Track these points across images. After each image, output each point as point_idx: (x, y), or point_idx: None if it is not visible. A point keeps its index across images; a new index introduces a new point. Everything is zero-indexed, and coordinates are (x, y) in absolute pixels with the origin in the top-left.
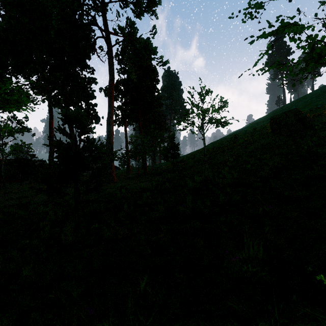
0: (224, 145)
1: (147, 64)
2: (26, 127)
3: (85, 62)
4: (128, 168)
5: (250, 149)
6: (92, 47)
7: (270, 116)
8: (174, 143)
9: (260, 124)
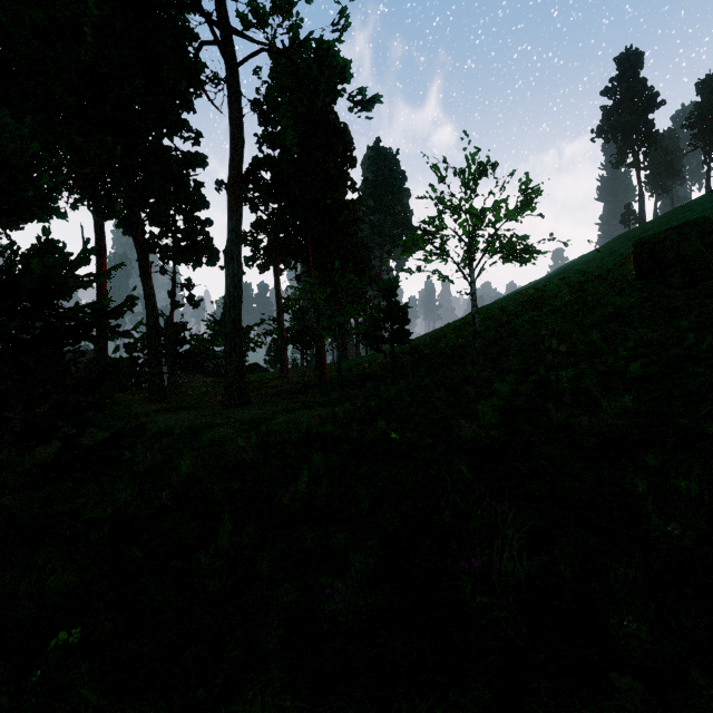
0: (513, 315)
1: (327, 118)
2: None
3: (179, 116)
4: (282, 368)
5: (588, 321)
6: (195, 77)
7: (616, 246)
8: (396, 302)
9: (594, 263)
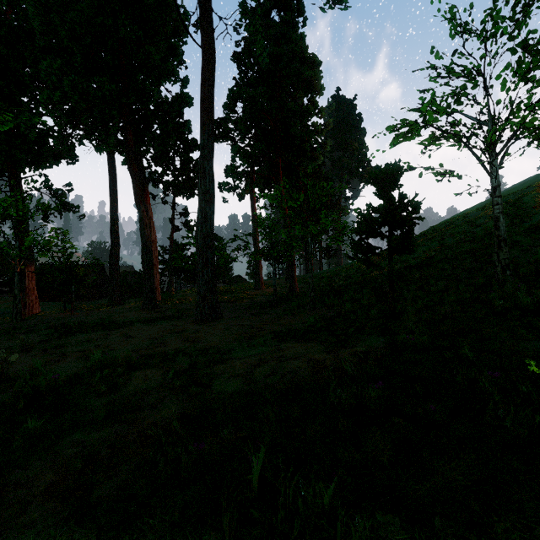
0: (489, 227)
1: (296, 46)
2: (67, 203)
3: (170, 66)
4: (257, 281)
5: None
6: (179, 22)
7: None
8: (401, 194)
9: None
